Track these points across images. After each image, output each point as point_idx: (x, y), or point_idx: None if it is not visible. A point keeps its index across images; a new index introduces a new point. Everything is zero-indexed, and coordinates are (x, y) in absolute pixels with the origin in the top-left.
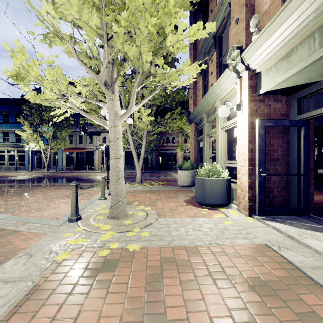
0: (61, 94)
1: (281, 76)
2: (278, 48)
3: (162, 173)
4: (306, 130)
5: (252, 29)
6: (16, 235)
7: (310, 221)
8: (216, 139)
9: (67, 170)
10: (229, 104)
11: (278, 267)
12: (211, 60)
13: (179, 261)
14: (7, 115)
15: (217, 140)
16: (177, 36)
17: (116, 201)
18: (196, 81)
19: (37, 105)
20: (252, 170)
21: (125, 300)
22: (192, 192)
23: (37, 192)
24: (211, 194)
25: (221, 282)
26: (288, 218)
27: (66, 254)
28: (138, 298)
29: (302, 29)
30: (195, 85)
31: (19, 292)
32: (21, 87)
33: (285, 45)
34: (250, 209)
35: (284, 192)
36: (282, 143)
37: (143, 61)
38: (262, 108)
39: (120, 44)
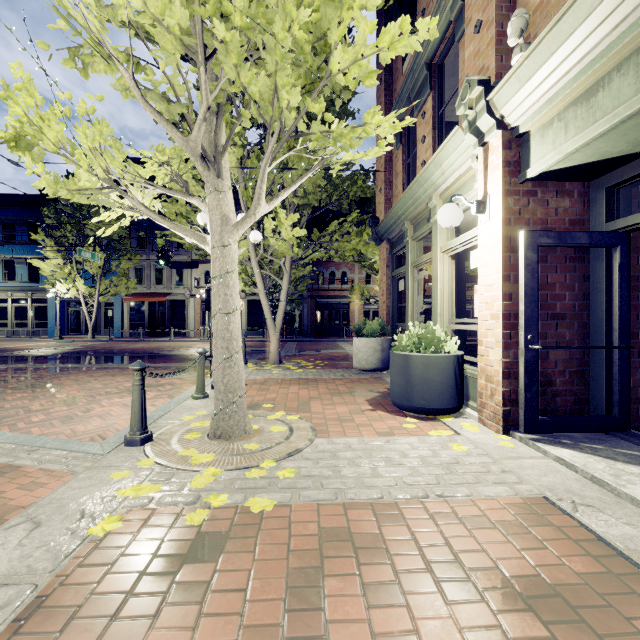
0: (111, 179)
1: (574, 140)
2: (569, 79)
3: (321, 344)
4: (623, 255)
5: (512, 39)
6: (12, 477)
7: (633, 446)
8: (433, 273)
9: (132, 337)
10: (461, 202)
11: (576, 550)
12: (422, 113)
13: (360, 536)
14: (13, 228)
15: (434, 276)
16: (355, 49)
17: (225, 403)
18: (390, 157)
19: (71, 207)
20: (509, 337)
21: (240, 633)
22: (382, 382)
23: (67, 381)
24: (423, 387)
25: (454, 587)
26: (587, 439)
27: (114, 519)
28: (268, 627)
29: (623, 34)
30: (389, 165)
31: (1, 614)
32: (26, 164)
33: (585, 72)
34: (506, 420)
35: (577, 384)
36: (573, 280)
37: (281, 106)
38: (531, 208)
39: (233, 67)
